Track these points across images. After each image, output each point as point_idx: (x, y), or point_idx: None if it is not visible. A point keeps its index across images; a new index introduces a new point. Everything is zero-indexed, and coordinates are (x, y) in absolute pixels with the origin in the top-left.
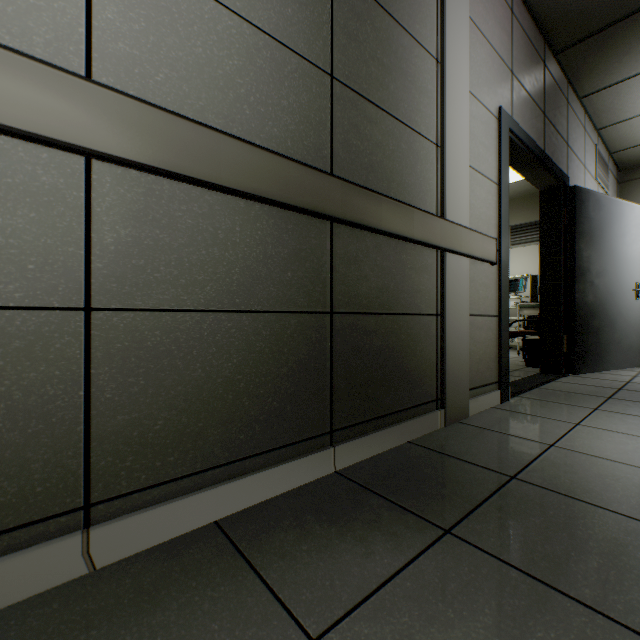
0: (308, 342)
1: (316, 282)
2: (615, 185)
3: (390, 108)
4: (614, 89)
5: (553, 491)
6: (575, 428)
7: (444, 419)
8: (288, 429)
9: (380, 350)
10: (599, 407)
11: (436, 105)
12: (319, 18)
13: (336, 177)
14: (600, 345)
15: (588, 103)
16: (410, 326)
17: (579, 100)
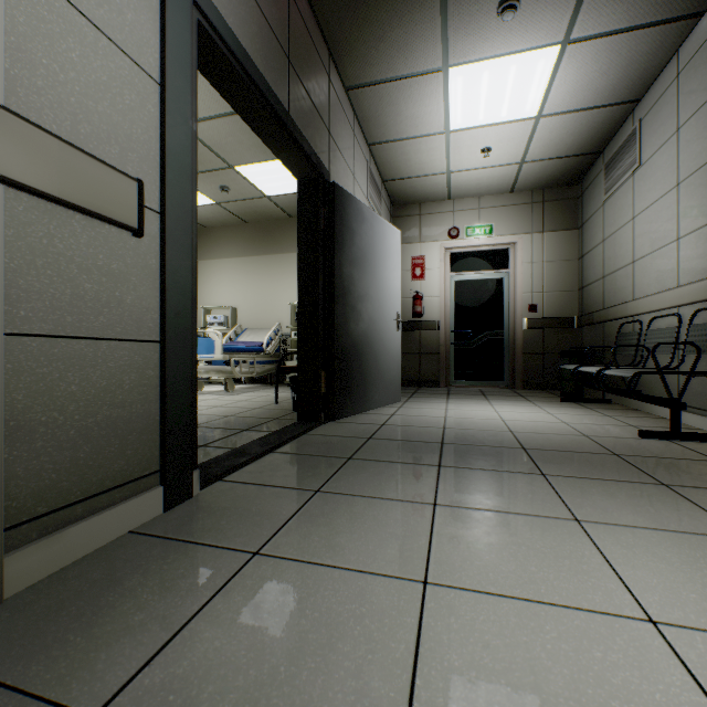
0: None
1: None
2: (389, 217)
3: None
4: (377, 91)
5: None
6: (240, 574)
7: None
8: None
9: None
10: (325, 485)
11: None
12: None
13: None
14: (363, 381)
15: (356, 101)
16: None
17: (347, 92)
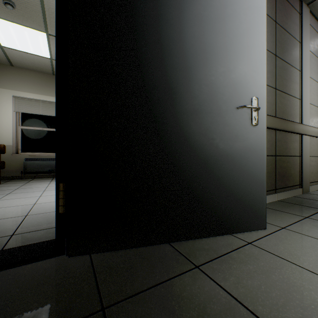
0: (271, 164)
1: (272, 147)
2: None
3: (287, 92)
4: None
5: None
6: None
7: (302, 191)
8: (267, 187)
9: (285, 167)
10: None
11: (299, 86)
12: (273, 74)
13: (278, 118)
14: None
15: None
16: (292, 160)
17: None
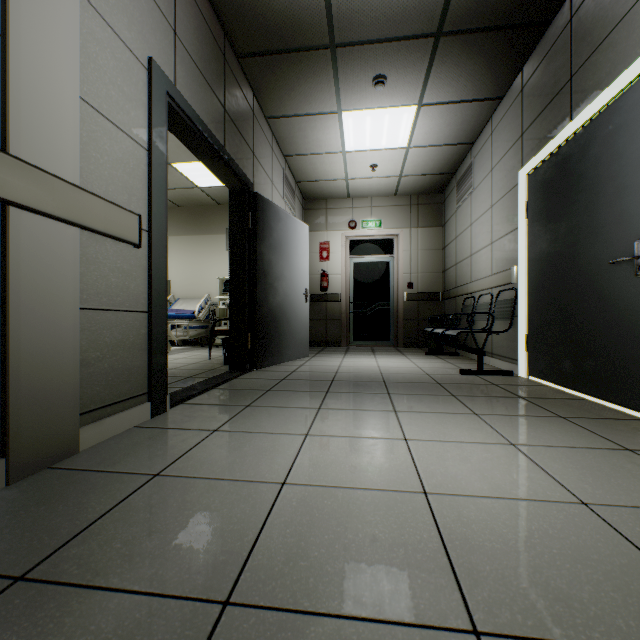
0: None
1: None
2: (302, 210)
3: None
4: (290, 121)
5: (70, 585)
6: (209, 437)
7: (7, 474)
8: None
9: None
10: (253, 403)
11: None
12: None
13: None
14: (279, 341)
15: (274, 126)
16: None
17: (267, 120)
